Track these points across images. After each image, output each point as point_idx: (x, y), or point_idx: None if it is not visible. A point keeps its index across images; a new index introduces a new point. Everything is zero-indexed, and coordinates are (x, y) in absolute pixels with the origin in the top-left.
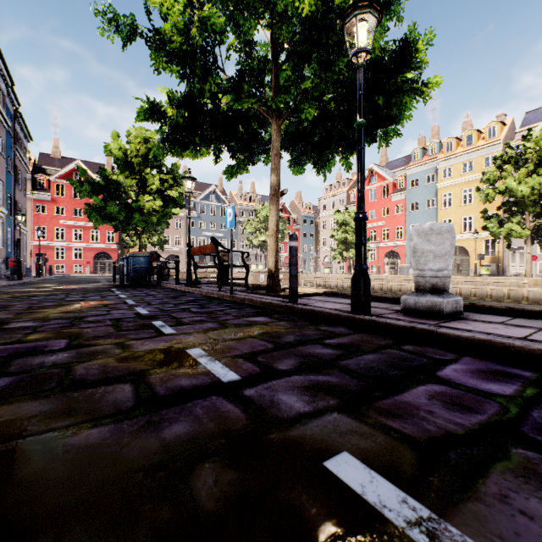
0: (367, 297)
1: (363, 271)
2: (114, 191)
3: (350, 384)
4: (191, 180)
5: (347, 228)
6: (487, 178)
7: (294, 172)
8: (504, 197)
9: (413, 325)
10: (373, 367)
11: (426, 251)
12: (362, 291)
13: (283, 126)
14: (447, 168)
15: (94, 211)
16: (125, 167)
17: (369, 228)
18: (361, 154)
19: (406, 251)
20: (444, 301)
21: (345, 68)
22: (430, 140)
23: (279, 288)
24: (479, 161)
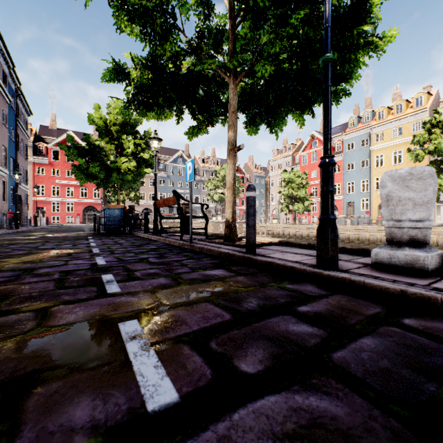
0: (335, 250)
1: (331, 221)
2: (96, 154)
3: (373, 426)
4: (157, 141)
5: (293, 185)
6: (417, 140)
7: (249, 132)
8: (433, 156)
9: (404, 288)
10: (388, 372)
11: (404, 198)
12: (330, 244)
13: (239, 88)
14: (379, 133)
15: (79, 171)
16: (105, 134)
17: (311, 185)
18: (328, 92)
19: (343, 205)
20: (428, 256)
21: (301, 23)
22: (364, 109)
23: (235, 237)
24: (408, 126)
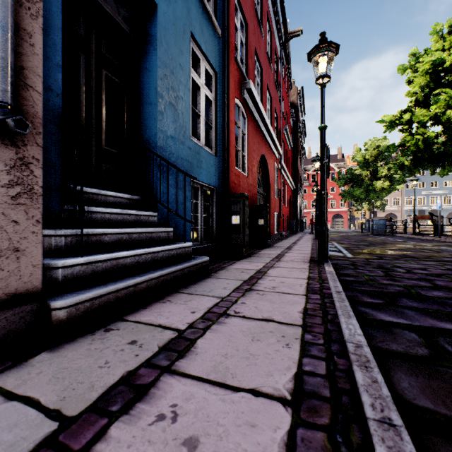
0: None
1: None
2: (358, 182)
3: None
4: (415, 181)
5: None
6: None
7: None
8: None
9: None
10: None
11: None
12: None
13: None
14: None
15: (346, 194)
16: (363, 165)
17: None
18: None
19: None
20: None
21: None
22: None
23: None
24: None
